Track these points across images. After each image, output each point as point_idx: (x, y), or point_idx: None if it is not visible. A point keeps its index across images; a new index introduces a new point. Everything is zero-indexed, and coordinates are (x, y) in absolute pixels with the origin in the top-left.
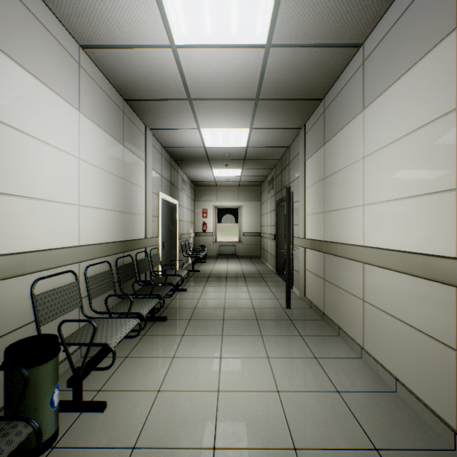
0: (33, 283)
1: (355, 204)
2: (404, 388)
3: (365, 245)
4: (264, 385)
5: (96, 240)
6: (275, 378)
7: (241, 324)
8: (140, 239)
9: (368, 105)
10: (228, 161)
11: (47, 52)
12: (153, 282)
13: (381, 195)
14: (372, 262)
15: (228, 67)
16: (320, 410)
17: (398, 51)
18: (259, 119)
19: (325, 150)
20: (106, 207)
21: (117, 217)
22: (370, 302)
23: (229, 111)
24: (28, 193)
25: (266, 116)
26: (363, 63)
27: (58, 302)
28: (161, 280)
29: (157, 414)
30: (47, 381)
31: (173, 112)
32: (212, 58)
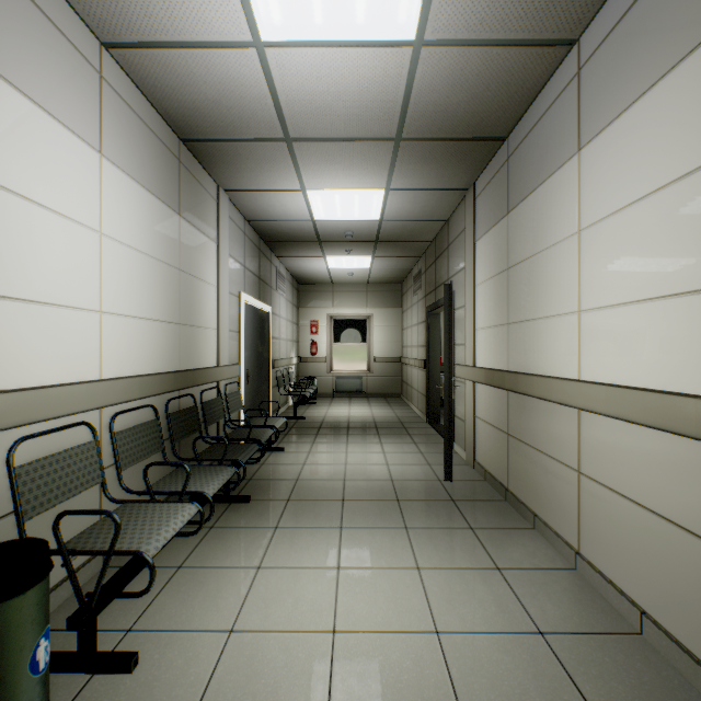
0: (13, 447)
1: (564, 310)
2: (657, 630)
3: (582, 379)
4: (413, 620)
5: (132, 371)
6: (432, 606)
7: (372, 508)
8: (208, 368)
9: (588, 142)
10: (351, 243)
11: (40, 48)
12: (229, 438)
13: (613, 294)
14: (596, 408)
15: (351, 82)
16: (513, 669)
17: (646, 44)
18: (401, 174)
19: (511, 222)
20: (148, 315)
21: (169, 332)
22: (592, 476)
23: (352, 159)
24: (4, 290)
25: (413, 169)
26: (578, 72)
27: (60, 477)
28: (241, 435)
29: (226, 677)
30: (24, 627)
31: (261, 162)
32: (324, 65)
